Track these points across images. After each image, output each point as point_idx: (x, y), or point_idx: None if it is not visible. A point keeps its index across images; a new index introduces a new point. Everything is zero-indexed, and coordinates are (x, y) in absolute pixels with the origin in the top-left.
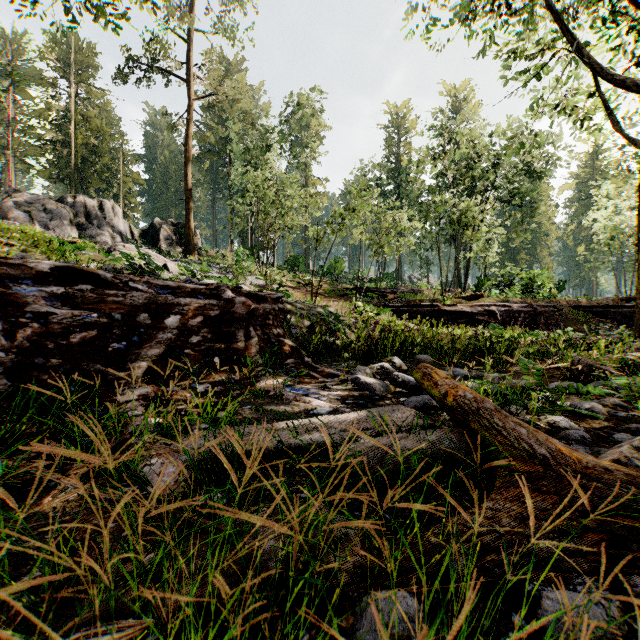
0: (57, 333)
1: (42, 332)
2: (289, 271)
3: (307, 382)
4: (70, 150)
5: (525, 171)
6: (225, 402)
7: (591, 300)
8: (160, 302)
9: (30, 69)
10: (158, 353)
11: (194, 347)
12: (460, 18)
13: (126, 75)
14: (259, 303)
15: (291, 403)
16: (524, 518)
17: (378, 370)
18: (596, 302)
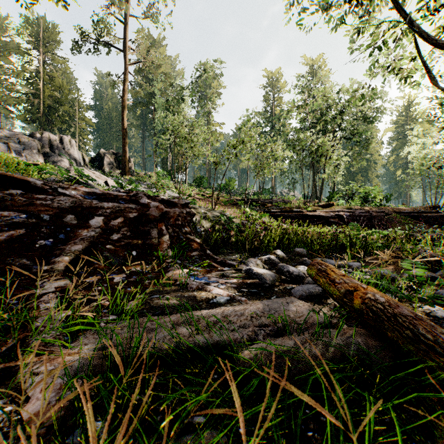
0: None
1: None
2: (196, 187)
3: (208, 271)
4: (40, 100)
5: (362, 117)
6: (137, 291)
7: (409, 208)
8: (85, 205)
9: (11, 42)
10: (81, 248)
11: (115, 243)
12: (320, 2)
13: (79, 46)
14: (170, 207)
15: (194, 291)
16: None
17: (266, 261)
18: (412, 209)
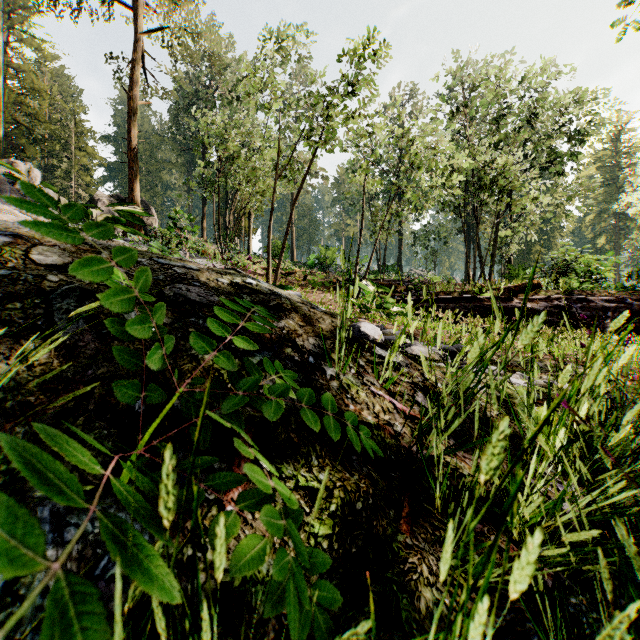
0: None
1: None
2: None
3: None
4: None
5: (564, 133)
6: None
7: None
8: None
9: None
10: None
11: None
12: None
13: None
14: None
15: None
16: None
17: None
18: None
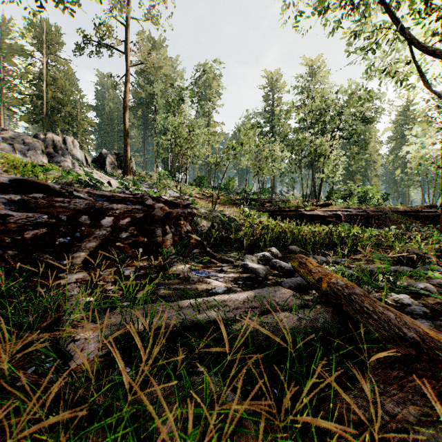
0: (14, 230)
1: (1, 230)
2: (197, 187)
3: (208, 266)
4: (43, 101)
5: (360, 118)
6: (145, 283)
7: (406, 207)
8: (97, 207)
9: (15, 44)
10: (95, 245)
11: (123, 241)
12: (317, 8)
13: (82, 49)
14: (173, 208)
15: (196, 283)
16: (406, 403)
17: (261, 258)
18: (410, 208)
